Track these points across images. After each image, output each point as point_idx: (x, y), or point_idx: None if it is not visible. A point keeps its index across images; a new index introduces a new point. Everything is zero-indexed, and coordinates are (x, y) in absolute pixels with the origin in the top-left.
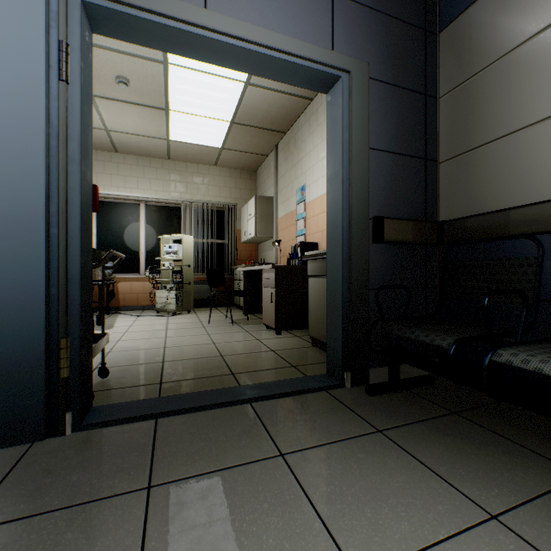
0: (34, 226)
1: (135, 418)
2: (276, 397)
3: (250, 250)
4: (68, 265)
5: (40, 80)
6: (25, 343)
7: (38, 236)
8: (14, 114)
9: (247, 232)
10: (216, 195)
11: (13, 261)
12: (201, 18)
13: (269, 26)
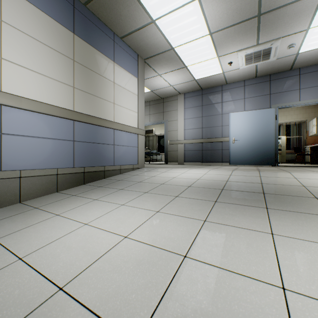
0: (273, 139)
1: (286, 166)
2: (316, 167)
3: (313, 139)
4: (276, 144)
5: (274, 121)
6: (272, 153)
7: (273, 140)
8: (271, 126)
9: (312, 131)
10: (295, 118)
11: (271, 144)
12: (298, 103)
13: (314, 97)
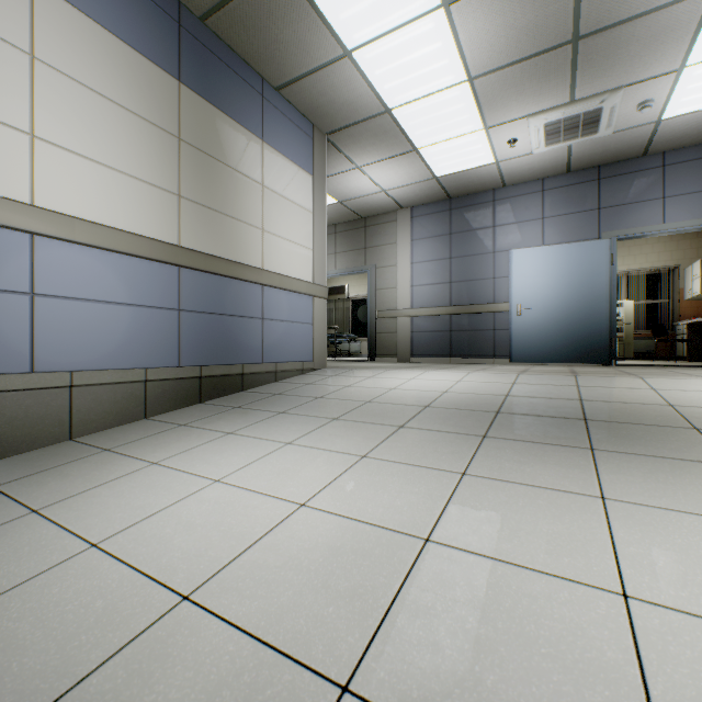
0: (606, 307)
1: (634, 365)
2: (700, 367)
3: (695, 306)
4: (612, 317)
5: (607, 268)
6: (604, 338)
7: (607, 310)
8: (601, 279)
9: (691, 290)
10: (653, 260)
11: (601, 317)
12: (661, 228)
13: (696, 216)
